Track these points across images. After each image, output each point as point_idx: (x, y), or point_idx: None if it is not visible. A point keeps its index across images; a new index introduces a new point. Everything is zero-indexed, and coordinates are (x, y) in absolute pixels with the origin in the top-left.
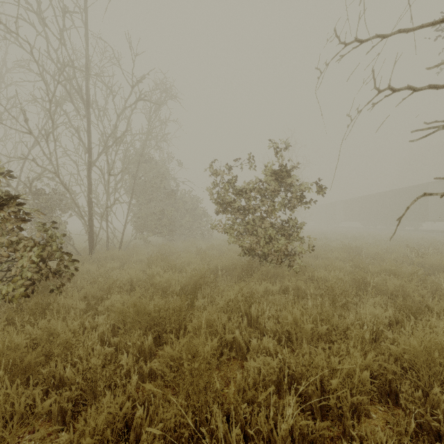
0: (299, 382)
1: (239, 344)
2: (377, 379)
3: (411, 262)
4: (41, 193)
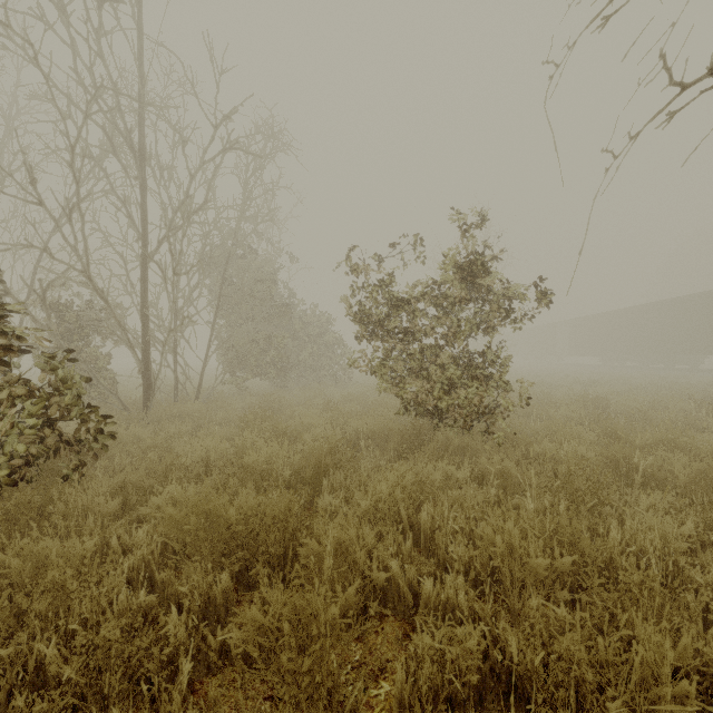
0: (526, 686)
1: (399, 589)
2: (689, 679)
3: (700, 426)
4: (67, 307)
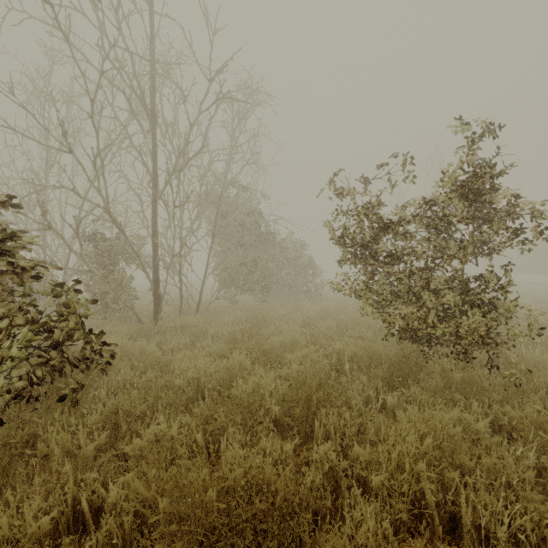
0: None
1: None
2: None
3: None
4: (100, 238)
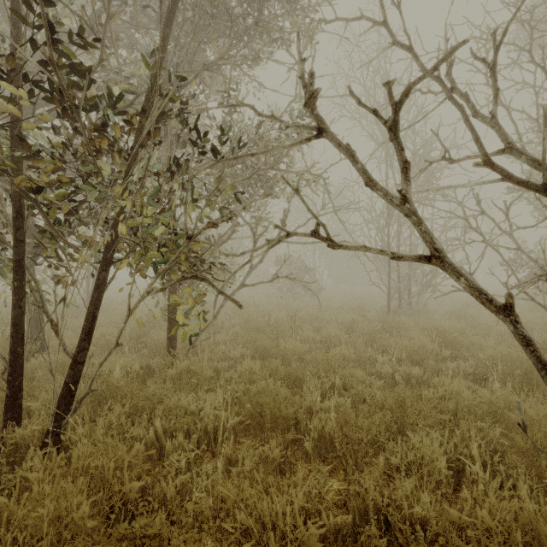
0: None
1: None
2: None
3: None
4: None
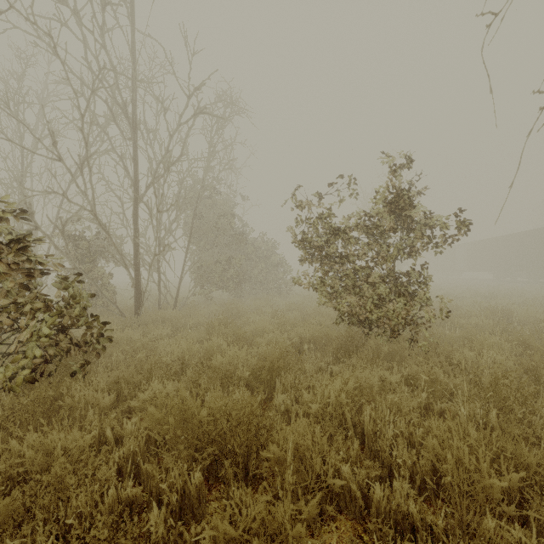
0: None
1: (350, 491)
2: None
3: None
4: (81, 237)
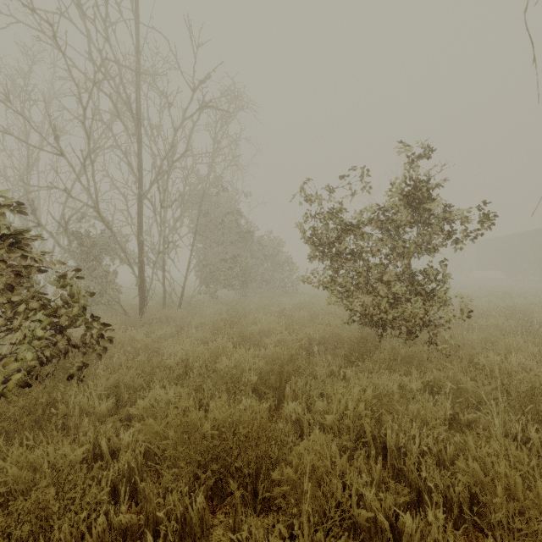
0: None
1: (376, 521)
2: None
3: None
4: (85, 235)
